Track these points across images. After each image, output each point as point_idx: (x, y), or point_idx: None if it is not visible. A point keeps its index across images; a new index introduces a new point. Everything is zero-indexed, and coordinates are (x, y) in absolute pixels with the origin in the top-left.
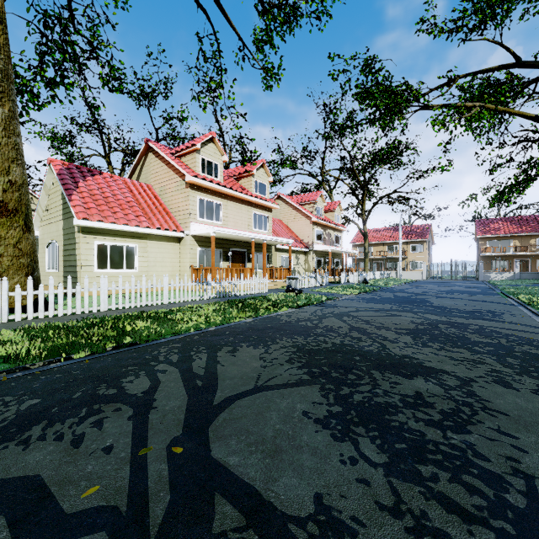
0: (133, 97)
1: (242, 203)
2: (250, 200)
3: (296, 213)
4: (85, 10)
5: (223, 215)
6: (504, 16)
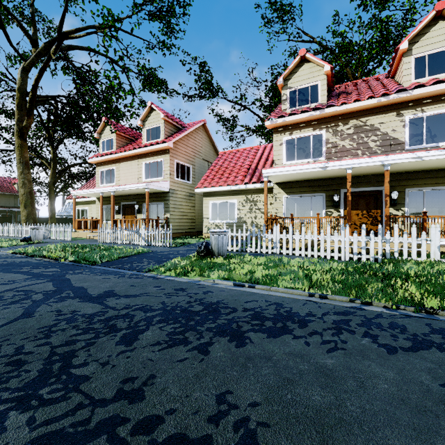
0: (201, 97)
1: (133, 159)
2: (136, 154)
3: None
4: (144, 80)
5: (117, 176)
6: None
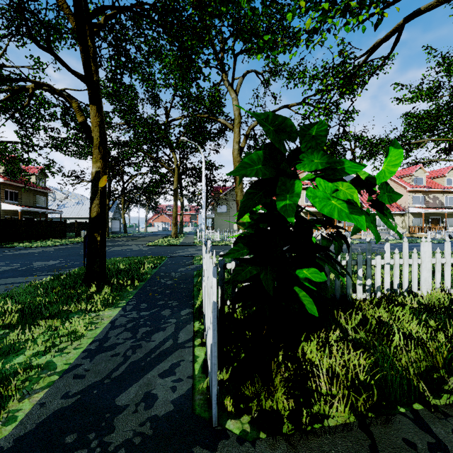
0: None
1: None
2: None
3: (395, 185)
4: None
5: None
6: (432, 97)
